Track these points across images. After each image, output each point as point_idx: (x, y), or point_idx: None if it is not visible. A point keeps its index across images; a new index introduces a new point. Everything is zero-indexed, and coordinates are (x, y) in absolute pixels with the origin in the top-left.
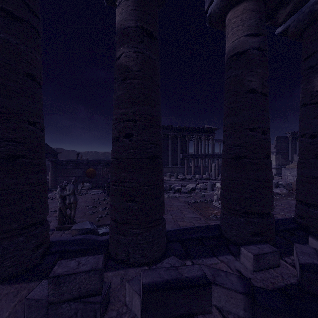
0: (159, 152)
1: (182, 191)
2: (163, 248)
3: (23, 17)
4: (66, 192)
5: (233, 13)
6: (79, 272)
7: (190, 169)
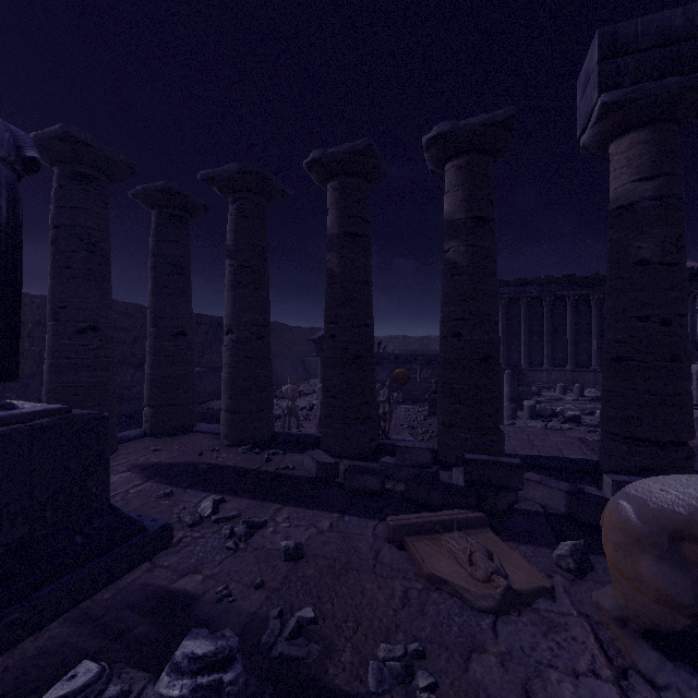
0: (494, 352)
1: (583, 421)
2: None
3: (362, 232)
4: (380, 398)
5: (616, 148)
6: (416, 447)
7: None
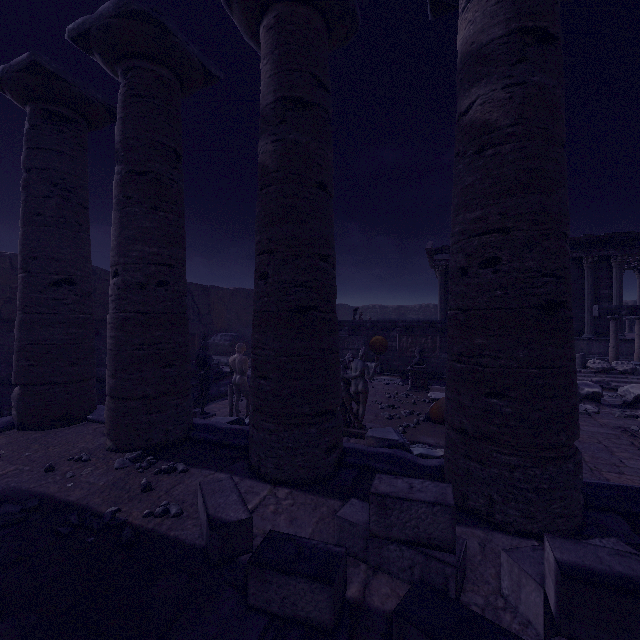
0: (566, 294)
1: (602, 399)
2: (576, 514)
3: (314, 99)
4: (351, 372)
5: None
6: (415, 500)
7: (626, 345)
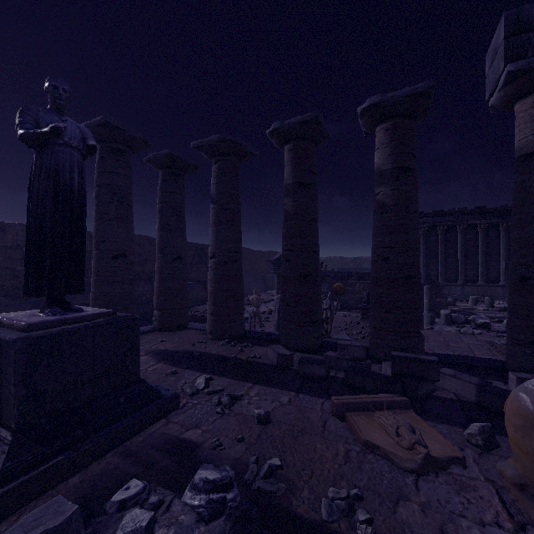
0: (416, 272)
1: (493, 328)
2: None
3: (310, 182)
4: (323, 306)
5: (520, 107)
6: (353, 345)
7: None
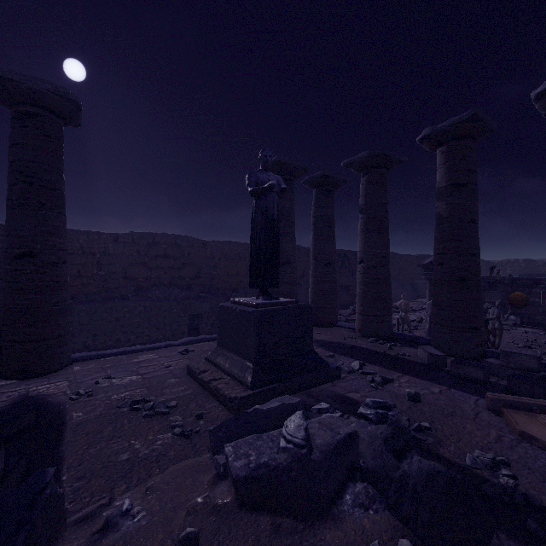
0: None
1: None
2: None
3: (468, 182)
4: (489, 315)
5: None
6: (520, 353)
7: None
